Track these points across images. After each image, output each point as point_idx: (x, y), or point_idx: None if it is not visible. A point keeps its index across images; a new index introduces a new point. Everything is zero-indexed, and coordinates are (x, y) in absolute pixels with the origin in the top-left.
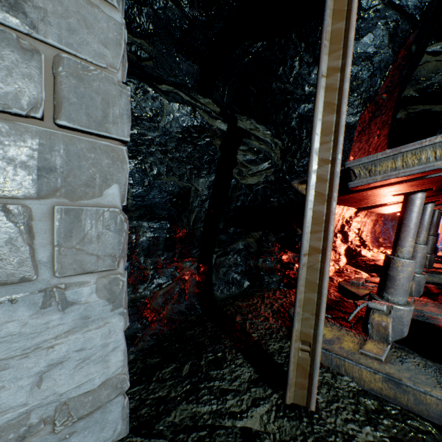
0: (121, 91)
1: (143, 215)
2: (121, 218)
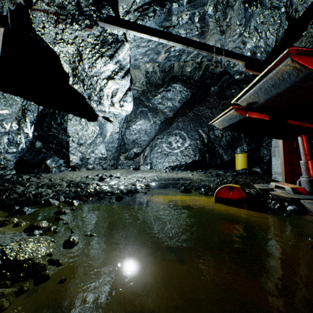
0: None
1: None
2: None
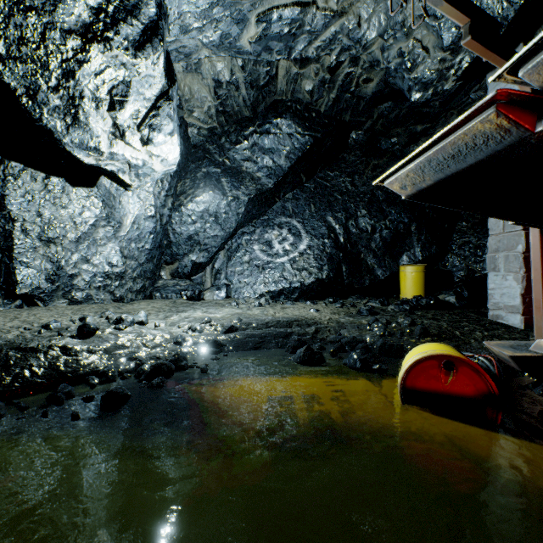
0: None
1: None
2: (518, 256)
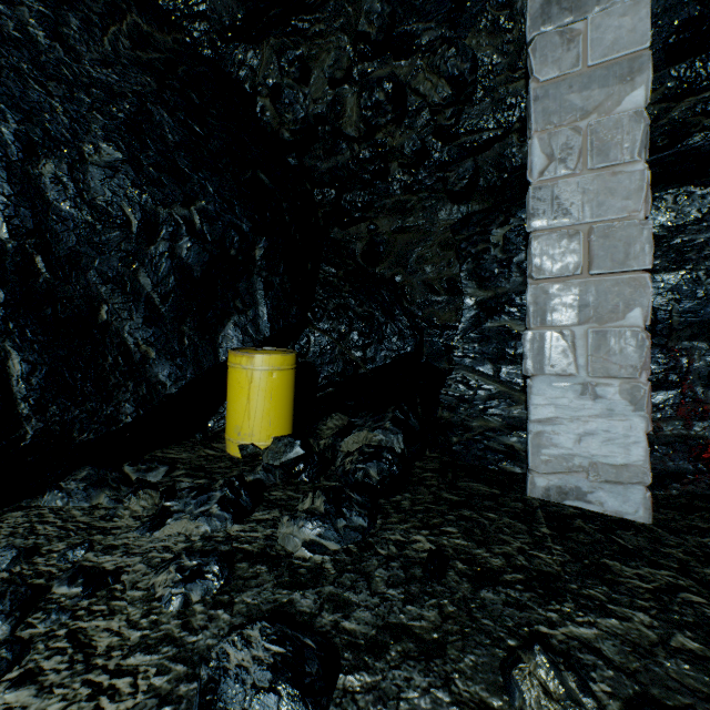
0: (642, 228)
1: (697, 334)
2: (641, 336)
